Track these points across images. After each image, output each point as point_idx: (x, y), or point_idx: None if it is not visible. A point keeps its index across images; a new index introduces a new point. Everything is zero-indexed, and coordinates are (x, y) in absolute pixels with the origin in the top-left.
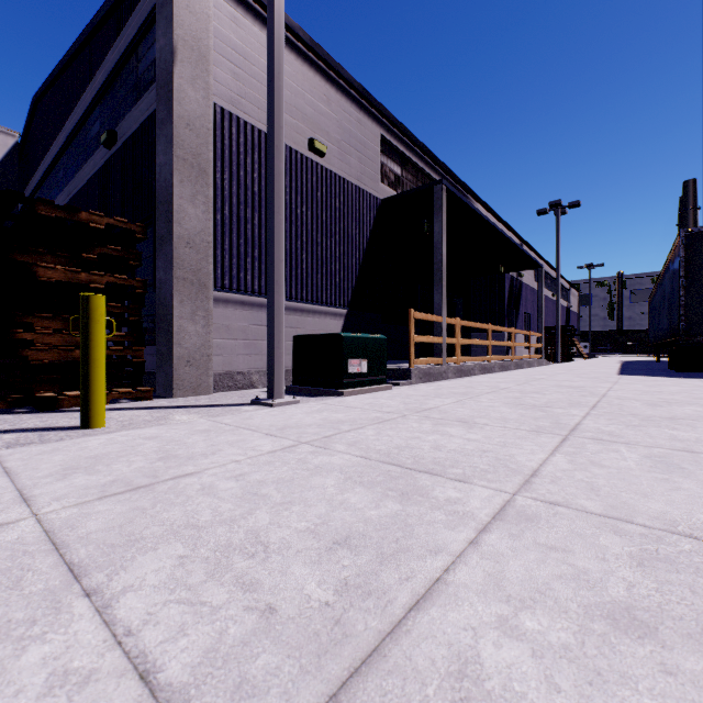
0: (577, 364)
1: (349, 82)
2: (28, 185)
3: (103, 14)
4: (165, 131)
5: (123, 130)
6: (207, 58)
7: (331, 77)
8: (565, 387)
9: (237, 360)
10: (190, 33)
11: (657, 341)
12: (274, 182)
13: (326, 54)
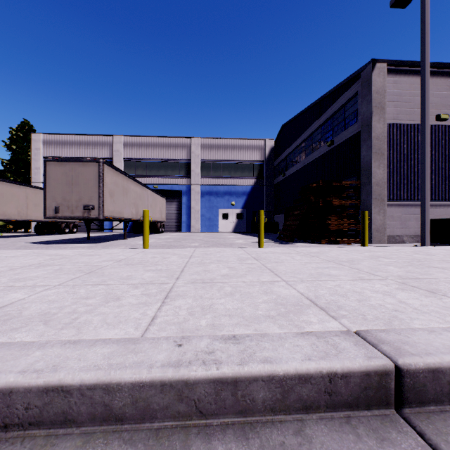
0: None
1: None
2: (277, 159)
3: (327, 95)
4: (366, 143)
5: (337, 139)
6: (383, 108)
7: None
8: None
9: (396, 230)
10: (377, 102)
11: None
12: (424, 158)
13: (448, 64)
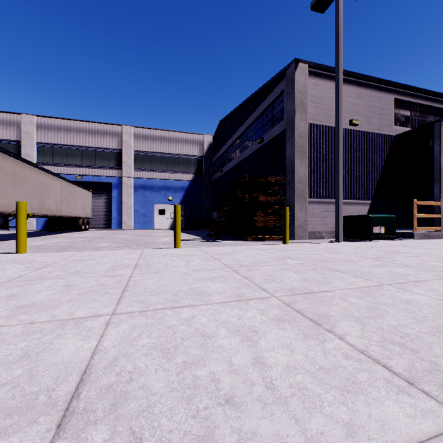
0: None
1: (372, 81)
2: (215, 155)
3: (258, 92)
4: (290, 141)
5: (267, 137)
6: (305, 108)
7: (361, 83)
8: None
9: (316, 226)
10: (300, 101)
11: None
12: (338, 157)
13: (359, 74)
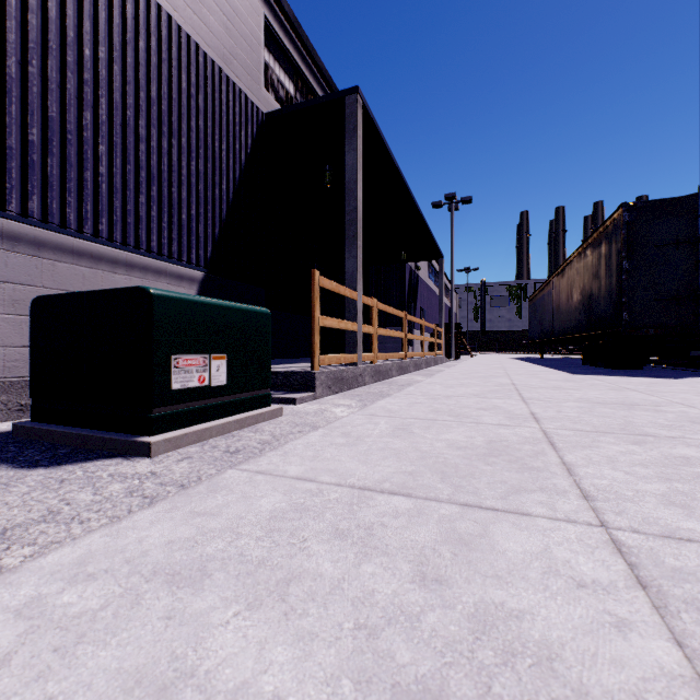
0: (483, 361)
1: None
2: None
3: None
4: None
5: None
6: None
7: None
8: (615, 405)
9: None
10: None
11: (551, 337)
12: None
13: None
